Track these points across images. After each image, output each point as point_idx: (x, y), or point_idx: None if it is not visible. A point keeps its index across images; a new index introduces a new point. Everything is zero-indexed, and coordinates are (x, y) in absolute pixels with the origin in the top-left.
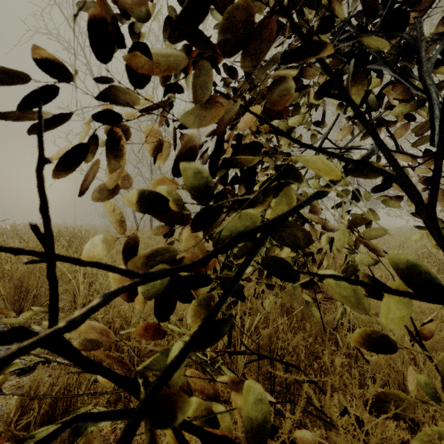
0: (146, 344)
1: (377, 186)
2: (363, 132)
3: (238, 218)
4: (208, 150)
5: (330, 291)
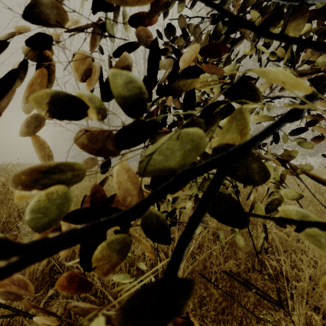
0: None
1: (295, 129)
2: None
3: (180, 144)
4: (152, 109)
5: (251, 218)
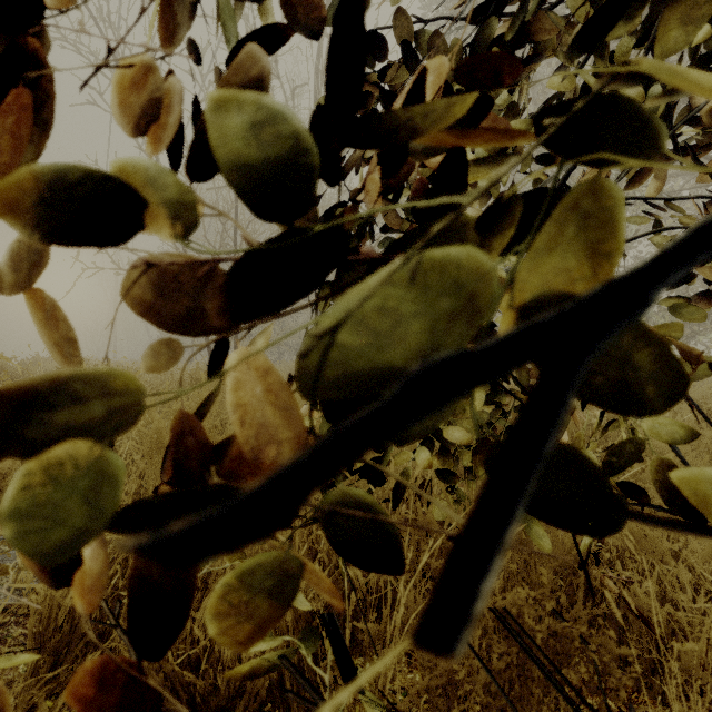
0: (199, 596)
1: None
2: (628, 175)
3: (416, 289)
4: None
5: None
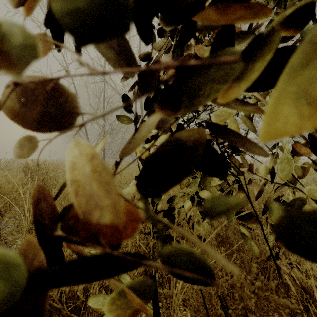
0: None
1: None
2: None
3: None
4: None
5: None
